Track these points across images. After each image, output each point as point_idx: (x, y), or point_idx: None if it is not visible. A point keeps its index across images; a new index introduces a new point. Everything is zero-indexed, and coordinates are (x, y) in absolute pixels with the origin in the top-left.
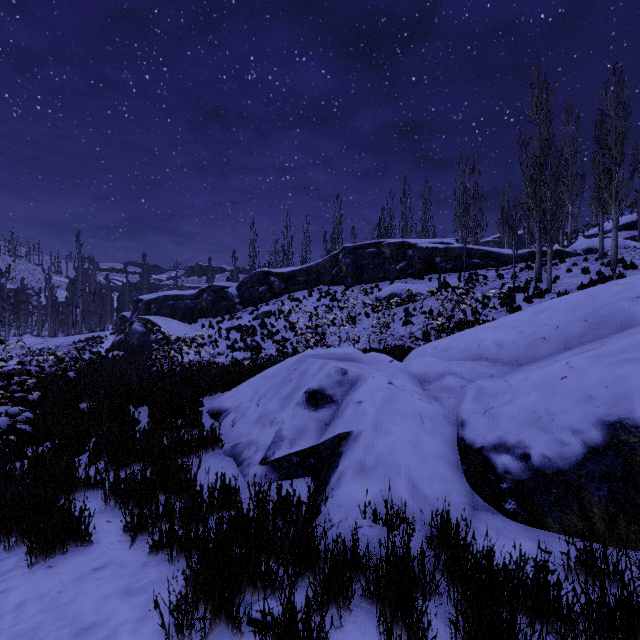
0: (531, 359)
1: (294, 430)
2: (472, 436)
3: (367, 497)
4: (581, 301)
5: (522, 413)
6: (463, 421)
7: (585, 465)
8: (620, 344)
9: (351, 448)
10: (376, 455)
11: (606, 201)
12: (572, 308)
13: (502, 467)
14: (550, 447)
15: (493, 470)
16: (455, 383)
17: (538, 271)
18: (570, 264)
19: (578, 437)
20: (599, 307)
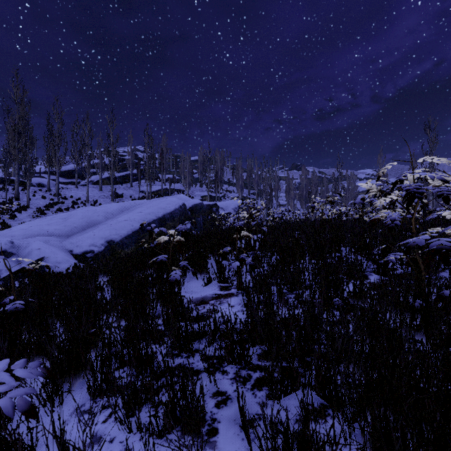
0: (73, 234)
1: (4, 266)
2: (76, 252)
3: (67, 266)
4: (83, 215)
5: (88, 244)
6: (71, 250)
7: (105, 250)
8: (103, 226)
9: (48, 260)
10: (60, 259)
11: (54, 163)
12: (81, 218)
13: (88, 256)
14: (98, 248)
15: (86, 257)
16: (57, 242)
17: (17, 193)
18: (32, 191)
19: (103, 245)
20: (90, 218)
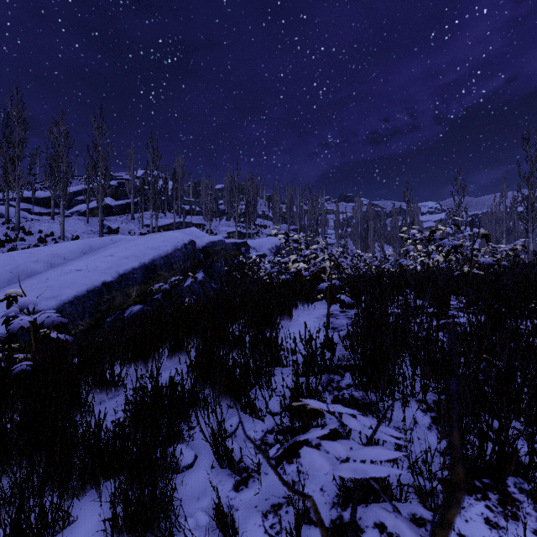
0: None
1: None
2: None
3: None
4: (7, 261)
5: None
6: None
7: (20, 330)
8: (31, 283)
9: None
10: None
11: (12, 183)
12: (2, 265)
13: None
14: (4, 329)
15: None
16: None
17: None
18: None
19: None
20: (19, 265)
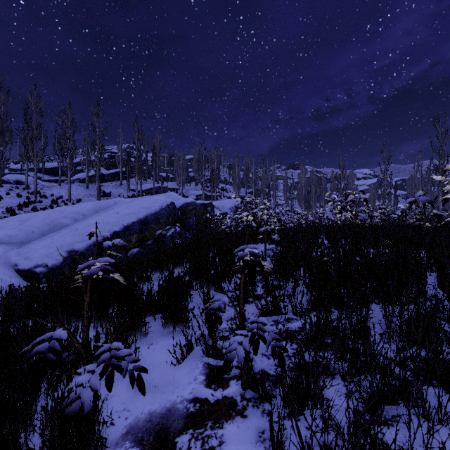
0: (29, 241)
1: None
2: (23, 267)
3: None
4: (45, 217)
5: (42, 255)
6: (16, 264)
7: (64, 262)
8: (66, 231)
9: None
10: None
11: (31, 158)
12: (43, 220)
13: (39, 271)
14: (54, 261)
15: (36, 273)
16: None
17: None
18: (7, 189)
19: (61, 256)
20: (54, 220)
